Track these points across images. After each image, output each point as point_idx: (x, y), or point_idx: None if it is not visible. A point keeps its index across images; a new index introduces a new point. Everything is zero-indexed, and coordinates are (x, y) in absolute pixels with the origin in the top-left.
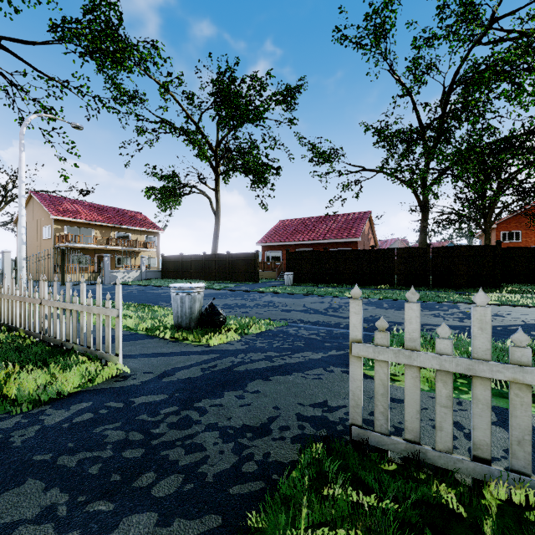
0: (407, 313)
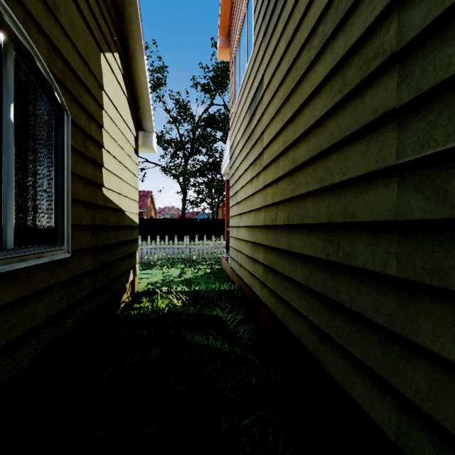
0: (148, 239)
